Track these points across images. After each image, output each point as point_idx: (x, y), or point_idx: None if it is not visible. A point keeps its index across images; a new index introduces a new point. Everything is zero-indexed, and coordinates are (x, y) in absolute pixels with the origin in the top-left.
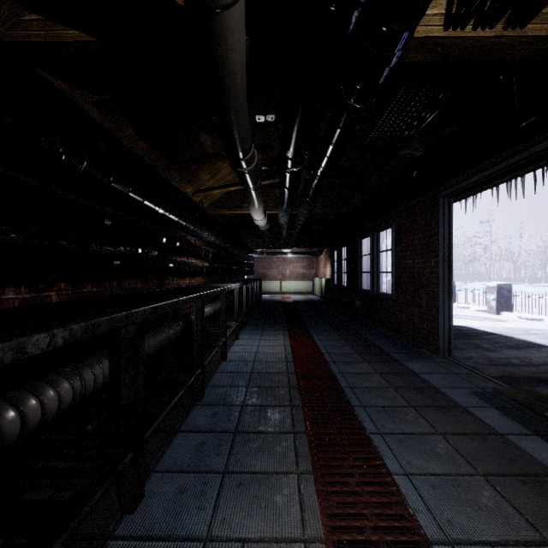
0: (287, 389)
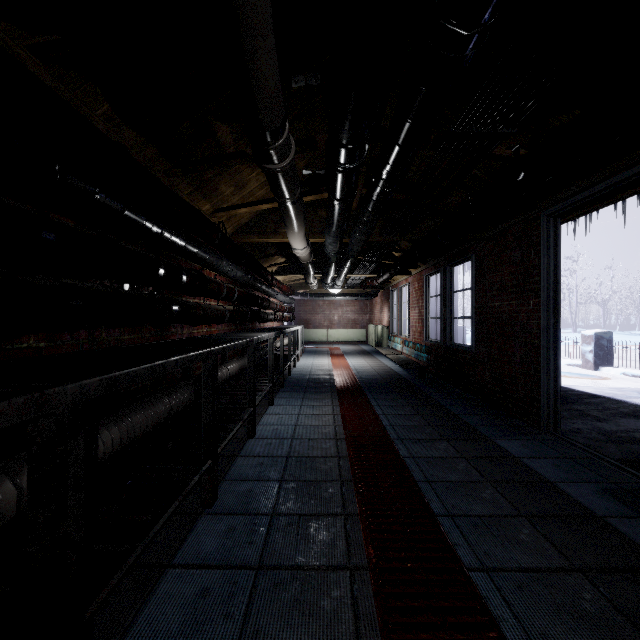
0: (338, 484)
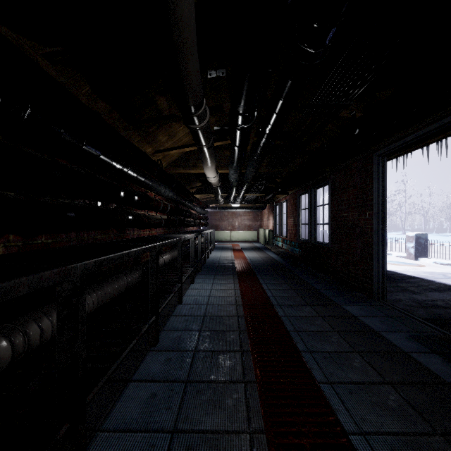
0: (237, 333)
